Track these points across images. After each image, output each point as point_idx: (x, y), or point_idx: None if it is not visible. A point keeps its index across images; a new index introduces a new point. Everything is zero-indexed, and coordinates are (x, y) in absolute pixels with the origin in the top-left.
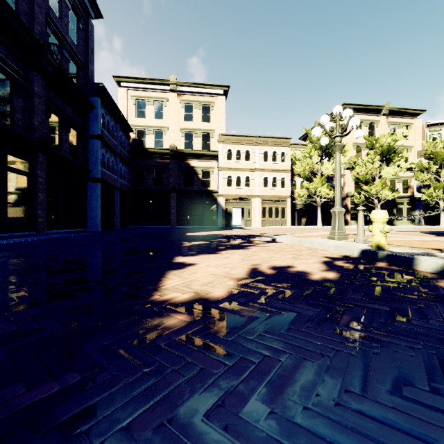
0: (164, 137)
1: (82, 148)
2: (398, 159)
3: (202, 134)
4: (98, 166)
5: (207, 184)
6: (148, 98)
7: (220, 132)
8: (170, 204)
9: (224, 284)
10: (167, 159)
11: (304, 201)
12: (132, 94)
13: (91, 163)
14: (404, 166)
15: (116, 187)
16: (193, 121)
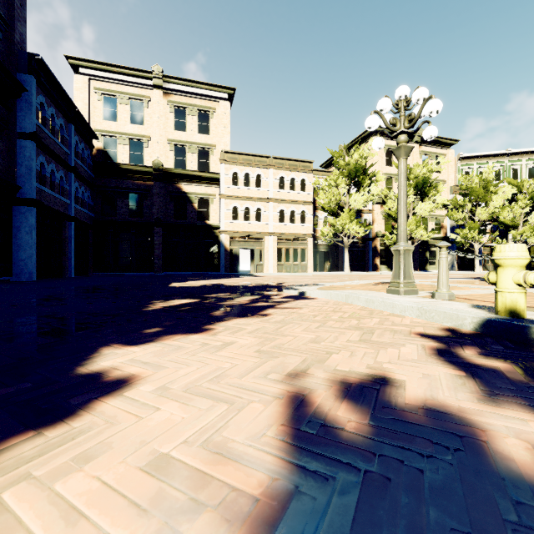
0: (145, 149)
1: (2, 152)
2: (434, 194)
3: (199, 149)
4: (31, 180)
5: (206, 216)
6: (120, 94)
7: (223, 148)
8: (153, 242)
9: None
10: (149, 181)
11: (329, 241)
12: (97, 86)
13: (19, 175)
14: (440, 201)
15: (68, 216)
16: (186, 131)
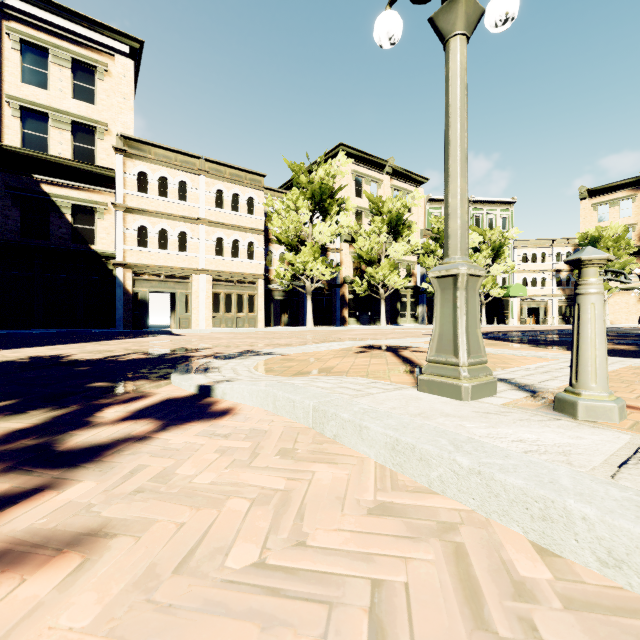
0: None
1: None
2: (408, 234)
3: (75, 125)
4: None
5: (89, 237)
6: None
7: (120, 131)
8: None
9: None
10: None
11: (287, 285)
12: None
13: None
14: (414, 243)
15: None
16: (47, 90)
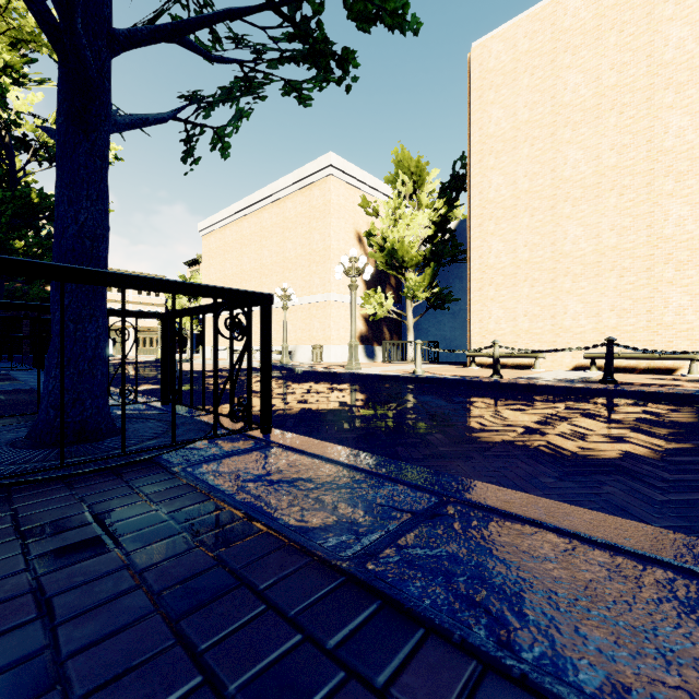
0: None
1: None
2: None
3: None
4: None
5: None
6: None
7: None
8: (21, 332)
9: (116, 362)
10: (17, 284)
11: None
12: None
13: None
14: None
15: None
16: None
